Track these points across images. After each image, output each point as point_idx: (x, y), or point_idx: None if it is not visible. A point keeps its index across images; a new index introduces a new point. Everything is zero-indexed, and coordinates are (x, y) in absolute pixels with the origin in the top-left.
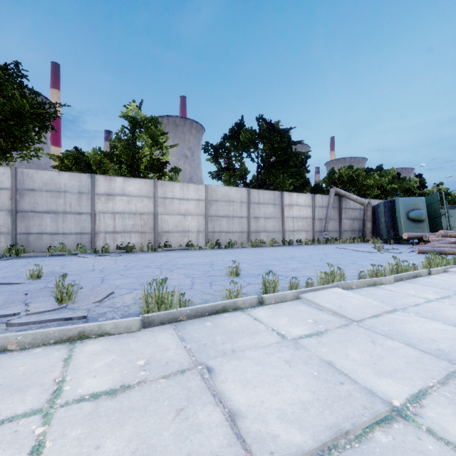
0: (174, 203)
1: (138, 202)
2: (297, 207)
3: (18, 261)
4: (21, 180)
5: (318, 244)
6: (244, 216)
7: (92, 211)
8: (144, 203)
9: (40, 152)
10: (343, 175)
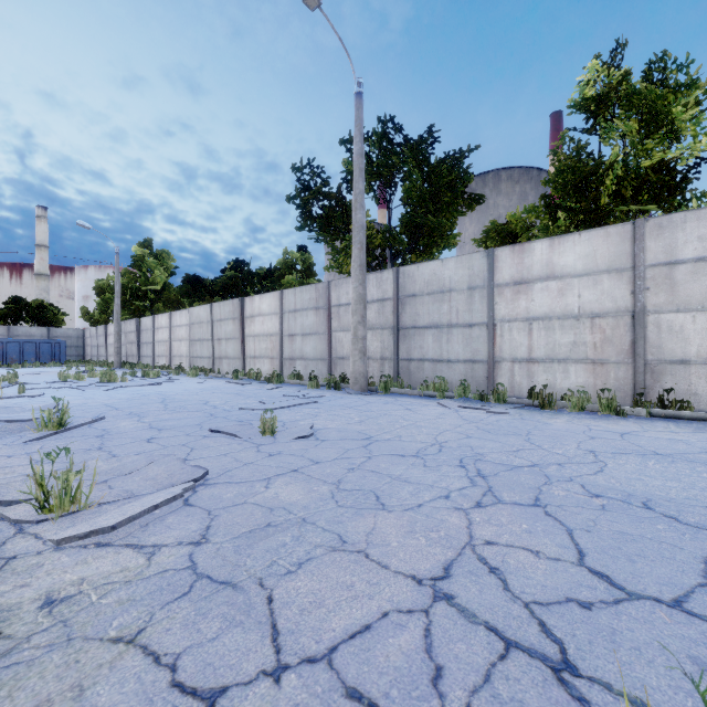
0: None
1: (585, 289)
2: None
3: (370, 398)
4: (402, 284)
5: None
6: None
7: (488, 320)
8: (601, 288)
9: (455, 240)
10: None
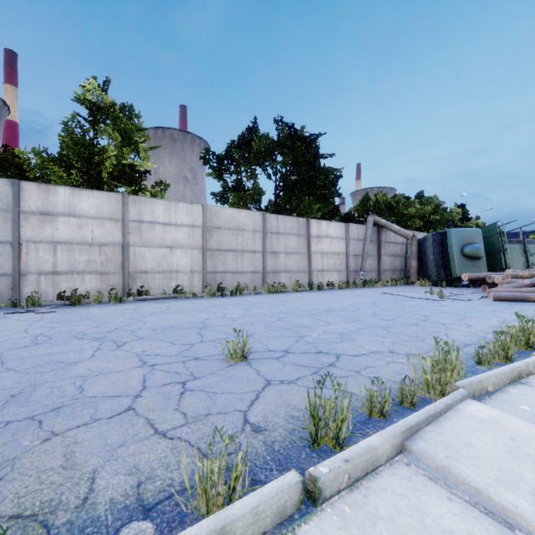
0: (154, 230)
1: (96, 227)
2: (327, 240)
3: None
4: None
5: (355, 287)
6: (258, 250)
7: (13, 240)
8: (106, 228)
9: None
10: (380, 202)
